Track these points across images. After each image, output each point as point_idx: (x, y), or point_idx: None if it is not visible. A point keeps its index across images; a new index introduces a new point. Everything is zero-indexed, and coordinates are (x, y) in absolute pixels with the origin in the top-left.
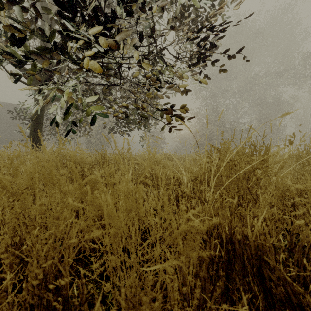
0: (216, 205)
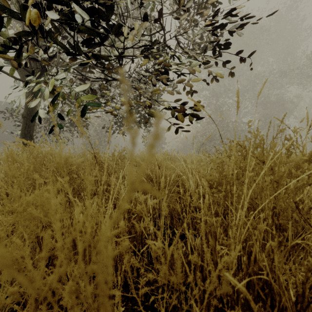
0: (268, 245)
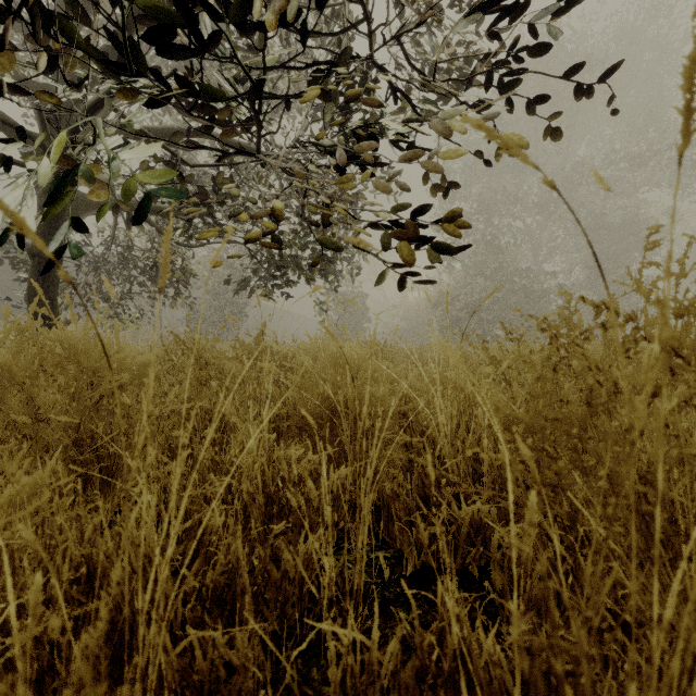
0: None
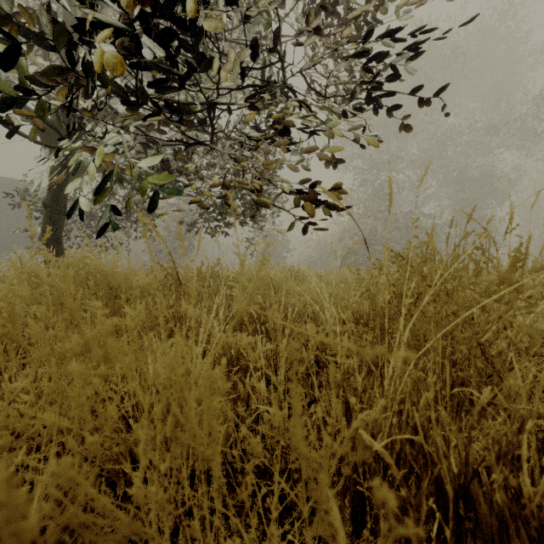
0: (423, 398)
